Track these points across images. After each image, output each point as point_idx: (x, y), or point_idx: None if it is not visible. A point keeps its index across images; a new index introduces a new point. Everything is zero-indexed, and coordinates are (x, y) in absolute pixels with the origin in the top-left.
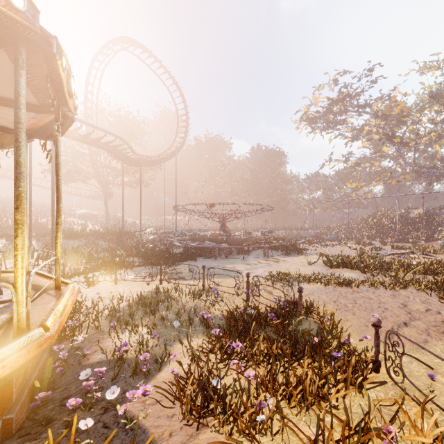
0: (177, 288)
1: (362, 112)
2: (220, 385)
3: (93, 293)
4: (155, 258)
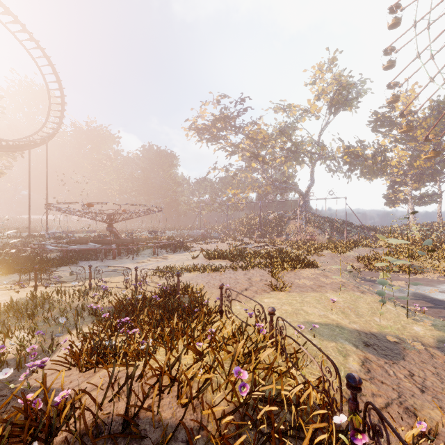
0: (59, 291)
1: (238, 132)
2: (112, 343)
3: None
4: (22, 265)
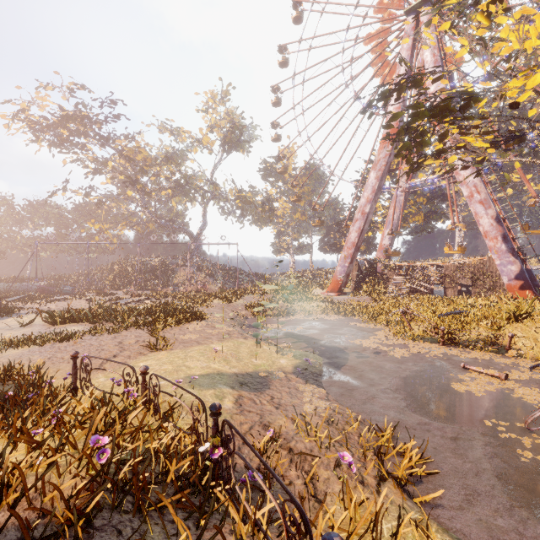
0: None
1: (106, 143)
2: None
3: None
4: None
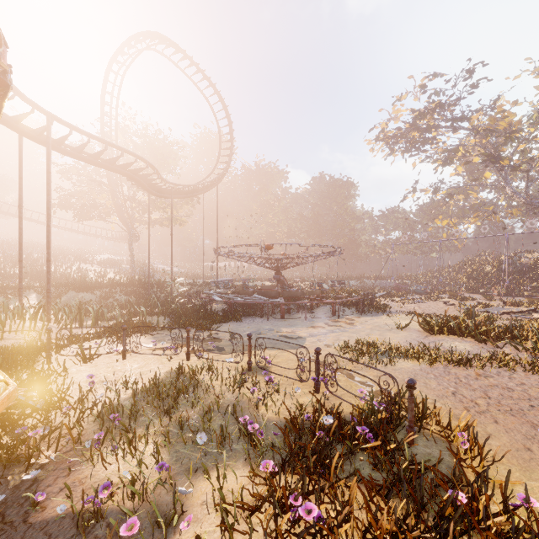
0: (211, 368)
1: (457, 127)
2: None
3: (86, 374)
4: (186, 318)
